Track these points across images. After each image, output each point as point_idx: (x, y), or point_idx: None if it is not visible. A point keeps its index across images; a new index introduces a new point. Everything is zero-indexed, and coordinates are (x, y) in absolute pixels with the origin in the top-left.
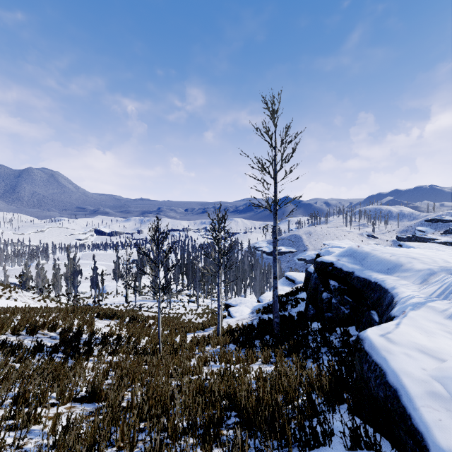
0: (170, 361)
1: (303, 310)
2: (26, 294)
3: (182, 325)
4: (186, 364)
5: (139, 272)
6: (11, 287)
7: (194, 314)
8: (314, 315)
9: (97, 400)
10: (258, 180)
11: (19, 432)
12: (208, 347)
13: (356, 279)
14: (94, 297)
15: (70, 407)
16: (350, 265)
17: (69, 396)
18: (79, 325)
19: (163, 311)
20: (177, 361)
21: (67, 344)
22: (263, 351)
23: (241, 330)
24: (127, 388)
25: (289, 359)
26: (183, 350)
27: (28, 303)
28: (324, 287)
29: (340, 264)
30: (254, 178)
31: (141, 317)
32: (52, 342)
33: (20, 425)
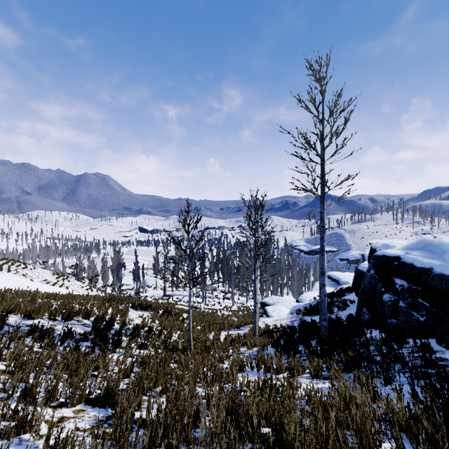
0: (200, 361)
1: (353, 314)
2: (76, 283)
3: (216, 322)
4: (217, 369)
5: (176, 267)
6: (64, 276)
7: (229, 311)
8: (370, 320)
9: (111, 404)
10: (302, 159)
11: (8, 442)
12: (244, 348)
13: (437, 277)
14: (136, 289)
15: (80, 410)
16: (426, 259)
17: (80, 396)
18: (112, 314)
19: (199, 306)
20: (208, 363)
21: (97, 333)
22: (312, 361)
23: (281, 332)
24: (148, 391)
25: (348, 375)
26: (216, 349)
27: (77, 291)
28: (386, 286)
29: (410, 258)
30: (297, 156)
31: (175, 310)
32: (84, 329)
33: (1, 437)
